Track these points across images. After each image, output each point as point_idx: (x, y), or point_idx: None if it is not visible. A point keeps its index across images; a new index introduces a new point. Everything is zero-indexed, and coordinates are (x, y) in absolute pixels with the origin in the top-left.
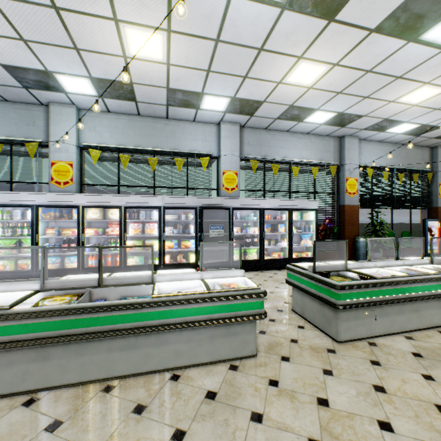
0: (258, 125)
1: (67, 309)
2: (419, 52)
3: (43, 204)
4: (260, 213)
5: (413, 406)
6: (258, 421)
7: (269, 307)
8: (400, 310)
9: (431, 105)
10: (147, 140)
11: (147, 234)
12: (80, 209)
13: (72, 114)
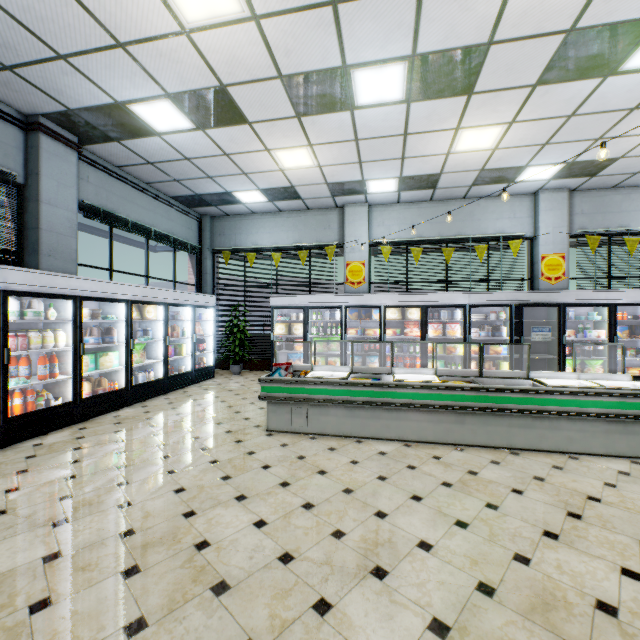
0: (599, 185)
1: (481, 387)
2: None
3: (350, 306)
4: (608, 310)
5: None
6: None
7: None
8: None
9: None
10: (438, 227)
11: (449, 336)
12: (382, 310)
13: (364, 212)
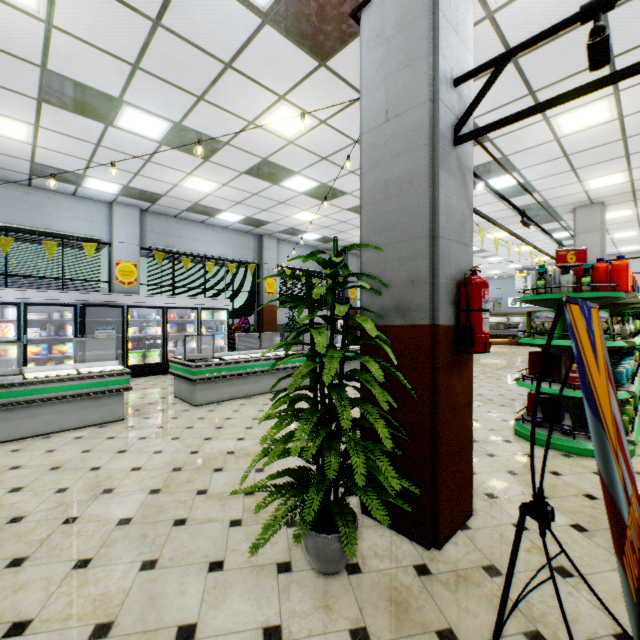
0: (164, 212)
1: None
2: (286, 191)
3: None
4: (163, 312)
5: (214, 420)
6: (112, 438)
7: (153, 397)
8: (245, 381)
9: (320, 224)
10: None
11: None
12: None
13: None
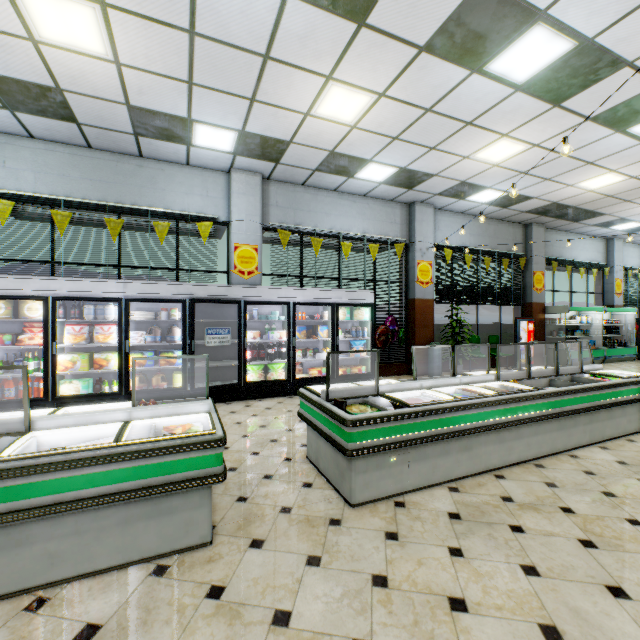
0: (290, 178)
1: None
2: (489, 89)
3: None
4: (288, 309)
5: (417, 606)
6: None
7: (273, 455)
8: (444, 450)
9: (515, 166)
10: (105, 189)
11: (98, 343)
12: None
13: None
